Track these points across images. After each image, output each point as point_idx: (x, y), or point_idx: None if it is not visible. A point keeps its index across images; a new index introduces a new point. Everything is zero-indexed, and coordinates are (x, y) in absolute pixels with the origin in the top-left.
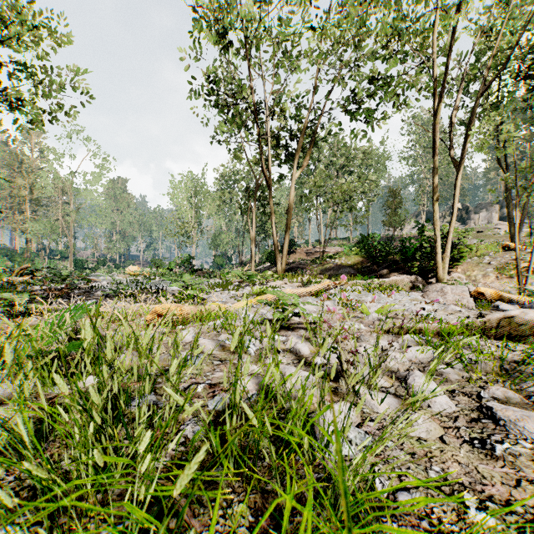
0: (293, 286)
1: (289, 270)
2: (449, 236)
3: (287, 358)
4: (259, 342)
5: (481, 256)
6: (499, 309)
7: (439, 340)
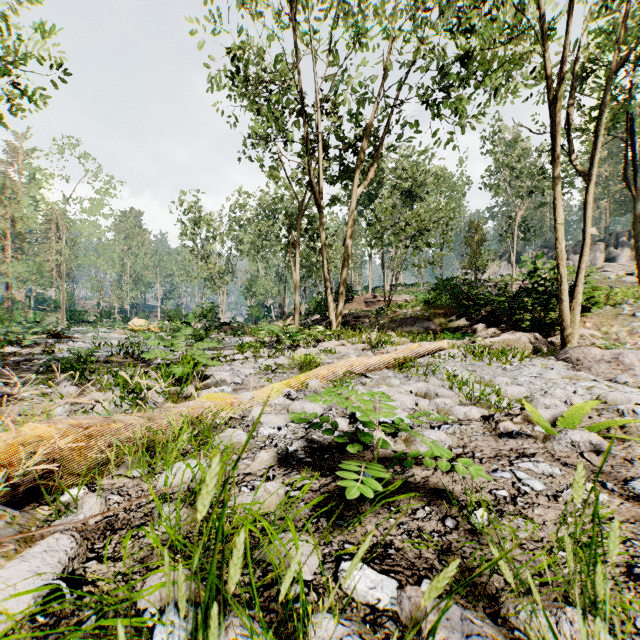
0: (355, 349)
1: (345, 325)
2: (581, 275)
3: None
4: None
5: (616, 305)
6: None
7: None
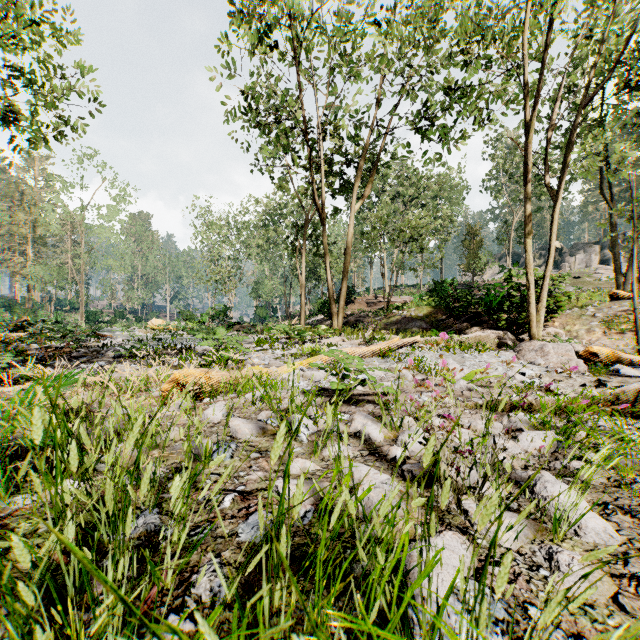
0: (352, 344)
1: (347, 324)
2: (545, 282)
3: (353, 447)
4: (313, 423)
5: (583, 307)
6: (619, 375)
7: (556, 418)
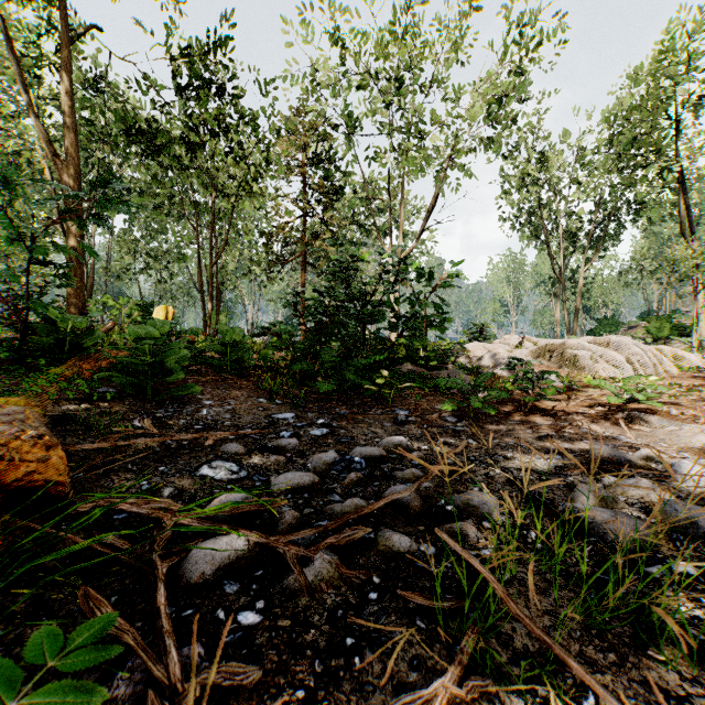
0: None
1: None
2: None
3: None
4: None
5: None
6: None
7: None
